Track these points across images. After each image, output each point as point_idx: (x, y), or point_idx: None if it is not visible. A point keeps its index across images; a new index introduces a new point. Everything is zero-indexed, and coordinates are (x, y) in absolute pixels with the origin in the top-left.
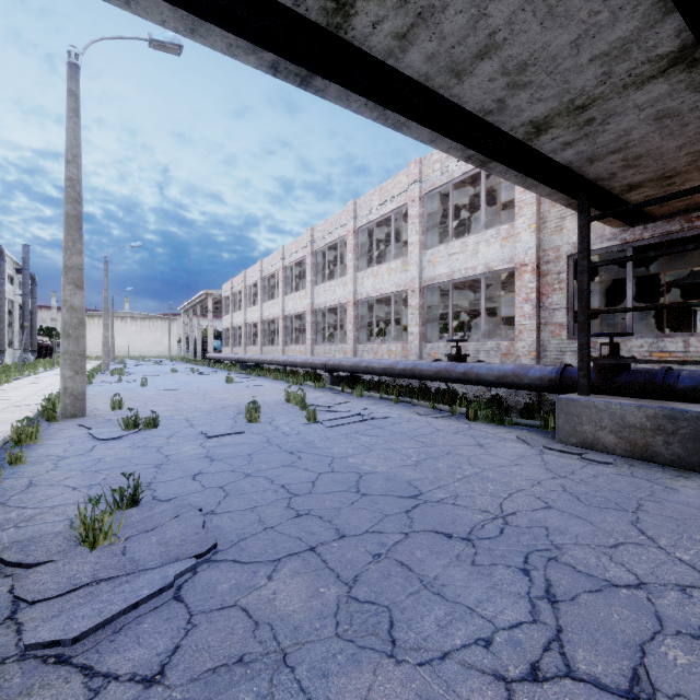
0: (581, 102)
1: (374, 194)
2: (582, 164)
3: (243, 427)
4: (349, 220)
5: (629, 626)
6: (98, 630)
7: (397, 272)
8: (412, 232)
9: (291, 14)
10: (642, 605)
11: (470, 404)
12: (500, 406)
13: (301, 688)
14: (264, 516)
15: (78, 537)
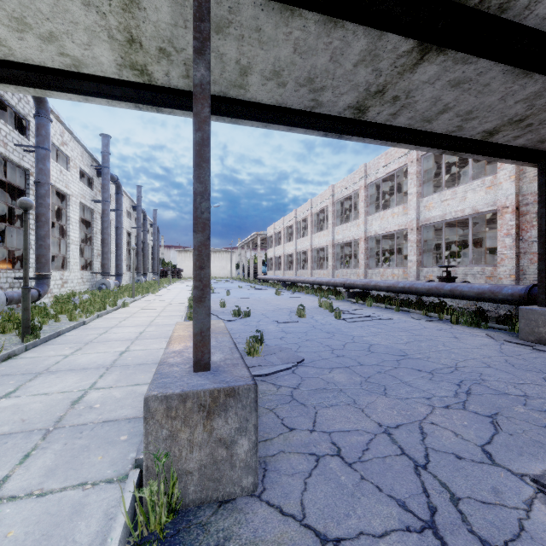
0: (517, 118)
1: (381, 158)
2: (534, 144)
3: (296, 319)
4: (361, 178)
5: (505, 404)
6: (270, 376)
7: (399, 215)
8: (411, 185)
9: (337, 118)
10: (519, 400)
11: (453, 312)
12: (480, 315)
13: (349, 396)
14: (321, 355)
15: (244, 353)
